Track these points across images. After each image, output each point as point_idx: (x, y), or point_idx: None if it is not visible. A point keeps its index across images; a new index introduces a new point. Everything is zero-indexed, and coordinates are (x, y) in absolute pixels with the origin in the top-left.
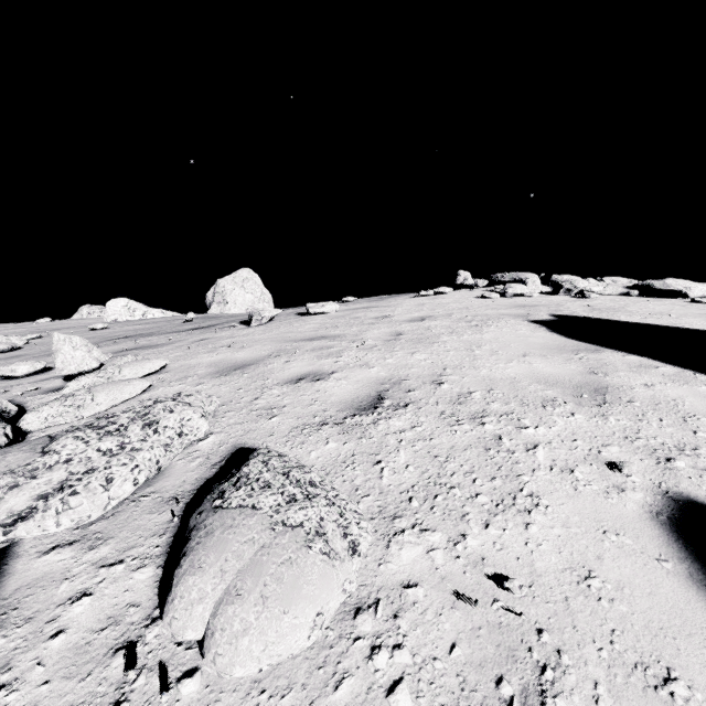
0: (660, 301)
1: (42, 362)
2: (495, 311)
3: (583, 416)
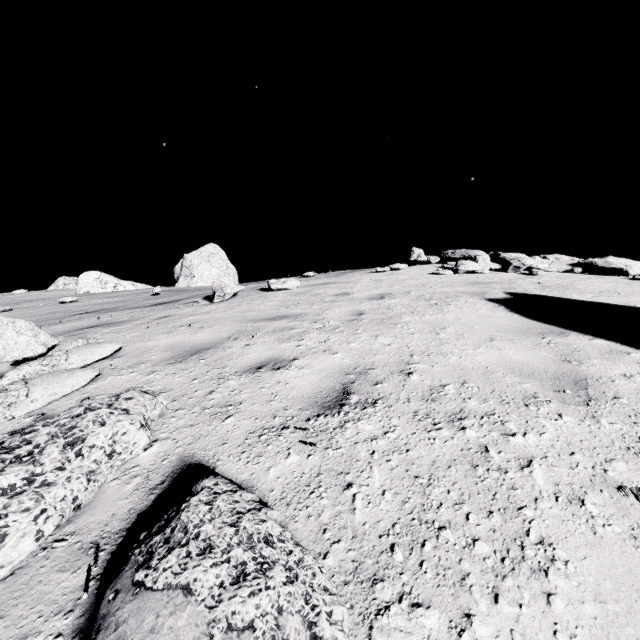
0: (603, 278)
1: None
2: (452, 289)
3: (571, 418)
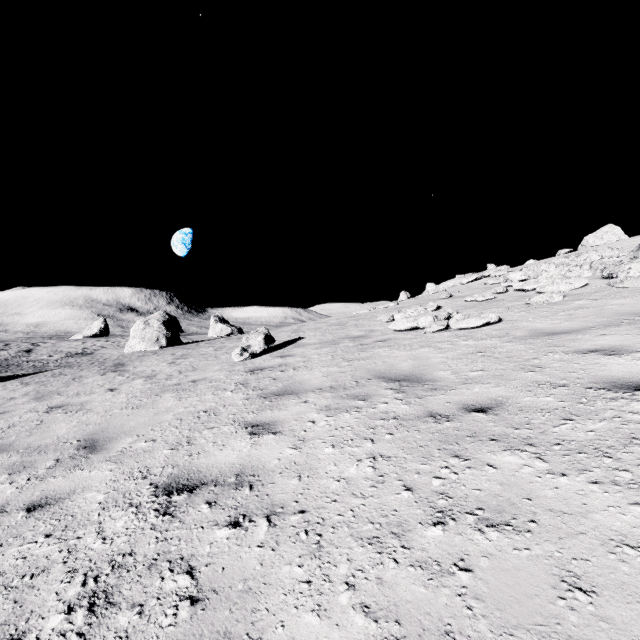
0: None
1: None
2: None
3: None
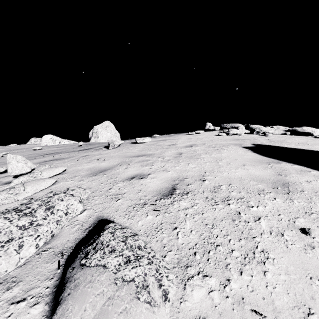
0: (300, 137)
1: (4, 167)
2: (225, 142)
3: (280, 200)
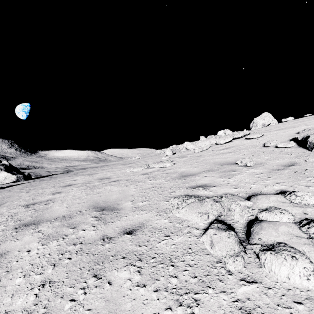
0: None
1: None
2: None
3: None
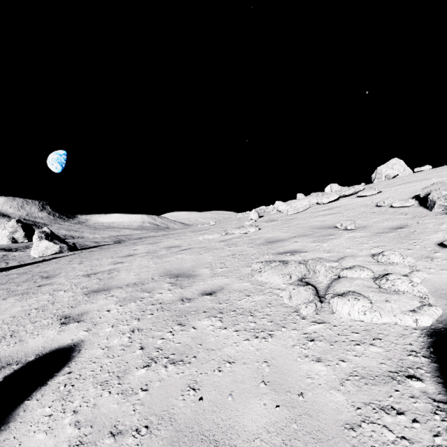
0: None
1: None
2: None
3: None
